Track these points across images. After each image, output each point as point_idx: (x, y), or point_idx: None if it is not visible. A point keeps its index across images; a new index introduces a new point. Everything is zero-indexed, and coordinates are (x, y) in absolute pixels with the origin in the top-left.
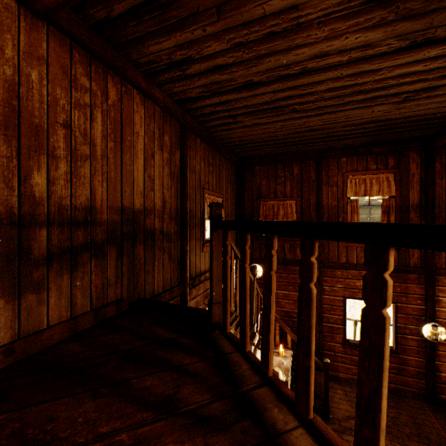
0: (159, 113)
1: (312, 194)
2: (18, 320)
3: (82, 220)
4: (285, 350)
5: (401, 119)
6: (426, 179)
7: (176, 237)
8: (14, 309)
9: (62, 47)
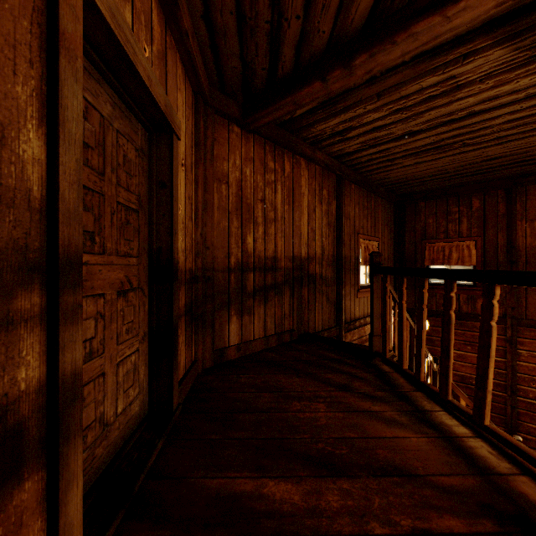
0: (319, 171)
1: (500, 232)
2: (241, 331)
3: (270, 267)
4: None
5: None
6: None
7: (333, 282)
8: (239, 323)
9: (260, 146)
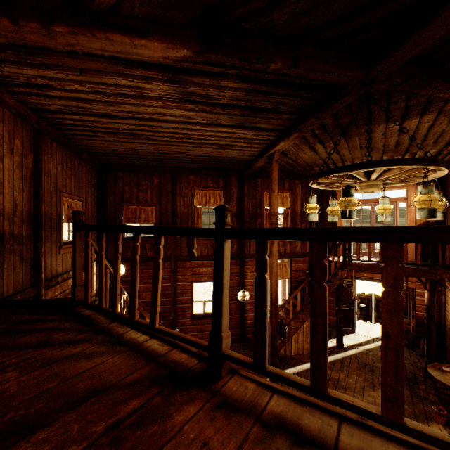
0: (9, 116)
1: (169, 201)
2: None
3: None
4: None
5: (221, 157)
6: (240, 196)
7: (29, 240)
8: None
9: None
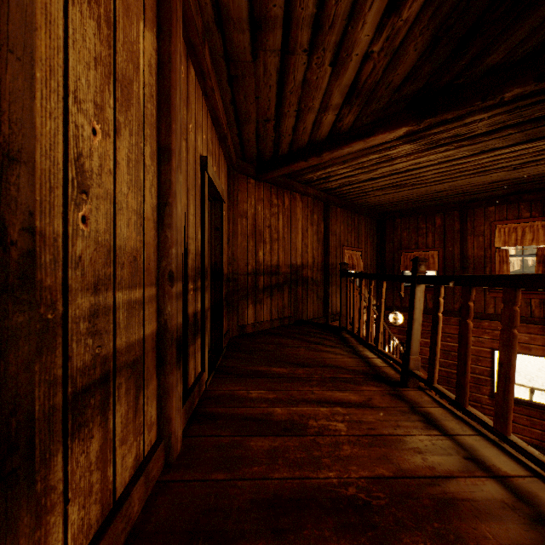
0: (310, 201)
1: (456, 244)
2: (255, 314)
3: (274, 272)
4: None
5: (531, 176)
6: None
7: (321, 283)
8: (254, 309)
9: (268, 190)
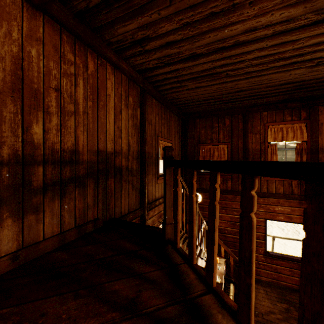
0: (125, 80)
1: (240, 140)
2: (22, 234)
3: (69, 160)
4: (219, 259)
5: (313, 80)
6: None
7: (138, 173)
8: (19, 226)
9: (54, 31)
